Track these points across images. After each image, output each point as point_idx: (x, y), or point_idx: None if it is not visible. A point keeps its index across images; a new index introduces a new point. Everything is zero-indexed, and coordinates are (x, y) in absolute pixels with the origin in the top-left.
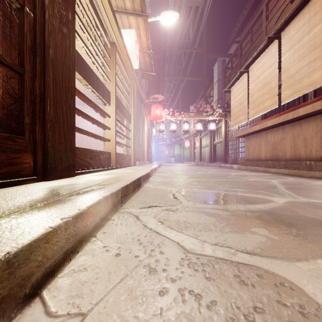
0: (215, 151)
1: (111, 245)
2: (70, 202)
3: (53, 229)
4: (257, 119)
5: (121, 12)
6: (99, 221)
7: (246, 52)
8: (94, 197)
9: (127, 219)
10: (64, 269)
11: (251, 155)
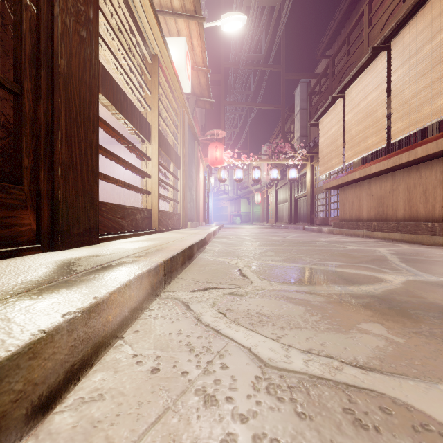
0: (296, 207)
1: (145, 353)
2: (83, 284)
3: (45, 334)
4: (356, 163)
5: (166, 13)
6: (129, 313)
7: (341, 70)
8: (122, 277)
9: (171, 308)
10: (66, 397)
11: (347, 214)
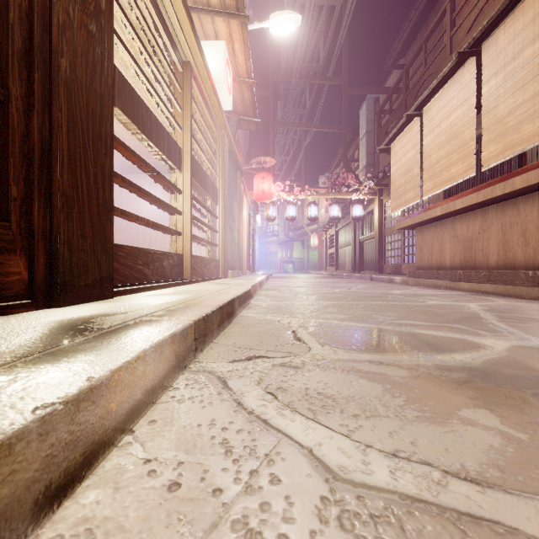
0: (361, 252)
1: (162, 457)
2: (76, 357)
3: None
4: (436, 198)
5: (201, 10)
6: (143, 396)
7: (417, 83)
8: (134, 346)
9: (203, 386)
10: (36, 534)
11: (426, 260)
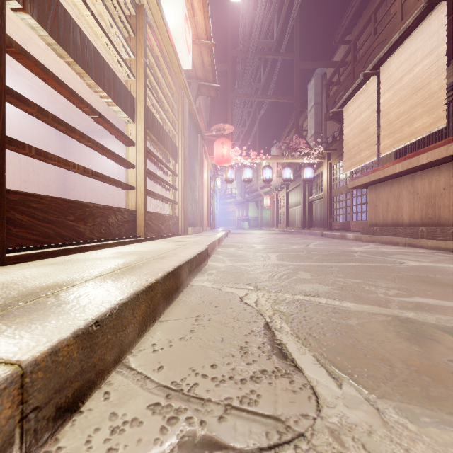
0: (310, 211)
1: None
2: None
3: None
4: (387, 158)
5: None
6: None
7: (365, 53)
8: None
9: None
10: None
11: (380, 217)
